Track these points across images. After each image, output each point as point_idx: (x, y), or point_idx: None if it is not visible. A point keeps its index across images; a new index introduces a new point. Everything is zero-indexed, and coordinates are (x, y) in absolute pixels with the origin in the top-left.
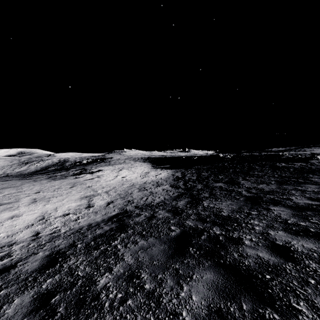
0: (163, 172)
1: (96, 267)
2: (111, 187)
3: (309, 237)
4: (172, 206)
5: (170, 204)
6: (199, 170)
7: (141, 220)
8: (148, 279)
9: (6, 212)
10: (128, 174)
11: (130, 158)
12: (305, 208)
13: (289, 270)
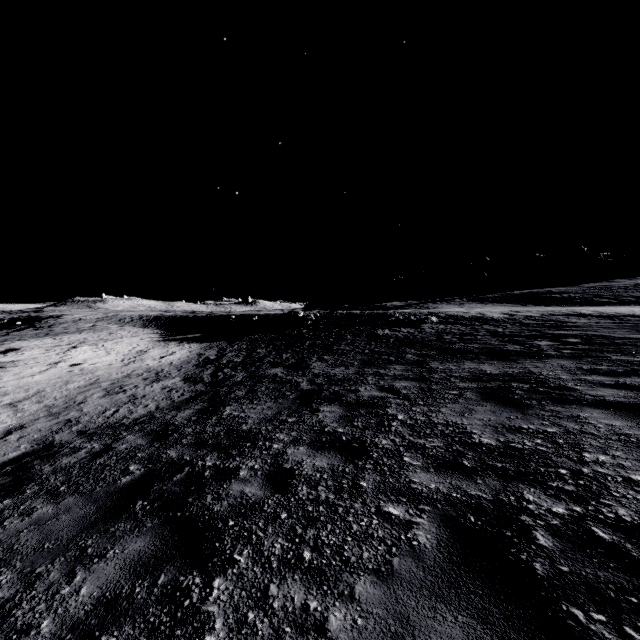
0: (180, 349)
1: None
2: (30, 392)
3: (332, 450)
4: (162, 423)
5: (161, 419)
6: (255, 343)
7: (73, 462)
8: (10, 582)
9: None
10: (92, 357)
11: (112, 317)
12: (363, 405)
13: (268, 506)
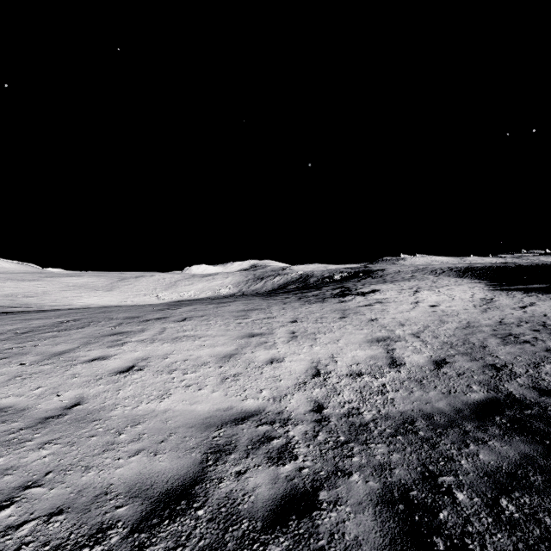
0: (538, 299)
1: None
2: (418, 326)
3: None
4: None
5: None
6: None
7: None
8: None
9: (261, 349)
10: (441, 301)
11: (423, 269)
12: None
13: None
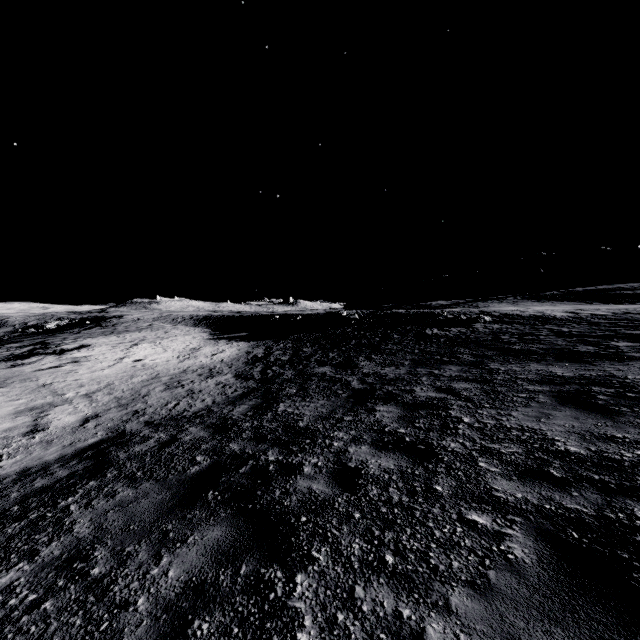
0: (229, 347)
1: (4, 555)
2: (101, 384)
3: (396, 451)
4: (220, 417)
5: (219, 413)
6: (300, 342)
7: (144, 450)
8: (104, 558)
9: None
10: (151, 354)
11: (166, 317)
12: (422, 405)
13: (339, 504)
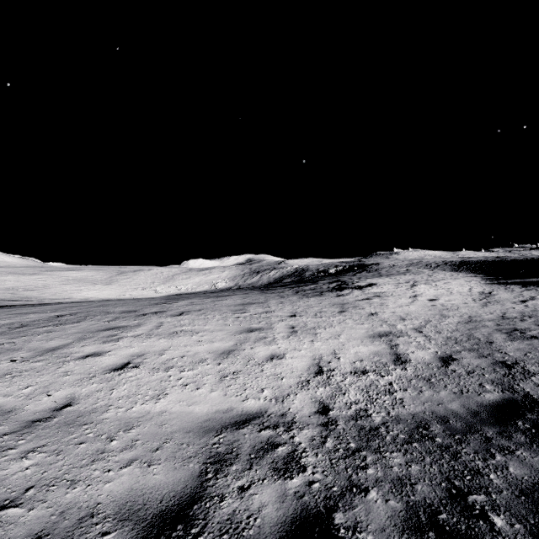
0: (538, 293)
1: None
2: (419, 320)
3: None
4: None
5: None
6: None
7: None
8: None
9: (261, 345)
10: (439, 295)
11: (417, 263)
12: None
13: None
